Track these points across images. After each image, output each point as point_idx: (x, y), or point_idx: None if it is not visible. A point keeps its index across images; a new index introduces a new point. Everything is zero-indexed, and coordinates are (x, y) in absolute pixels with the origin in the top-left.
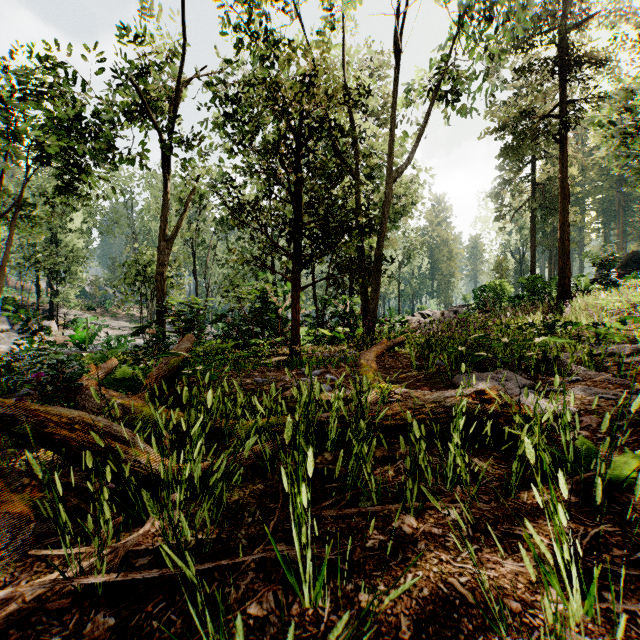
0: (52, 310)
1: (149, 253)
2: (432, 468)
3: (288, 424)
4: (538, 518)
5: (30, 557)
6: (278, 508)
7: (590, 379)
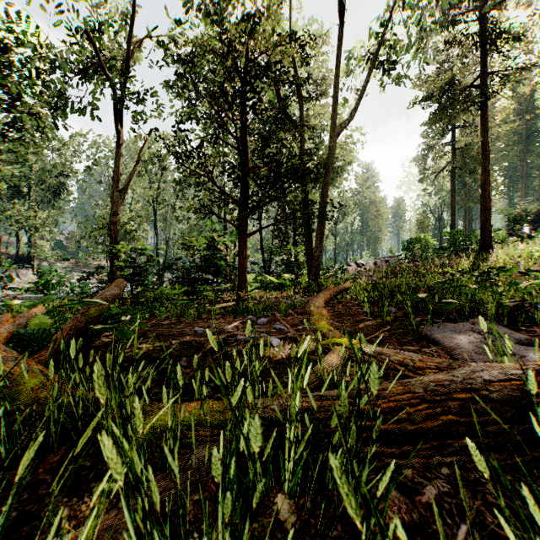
0: (30, 260)
1: None
2: None
3: None
4: None
5: None
6: None
7: None
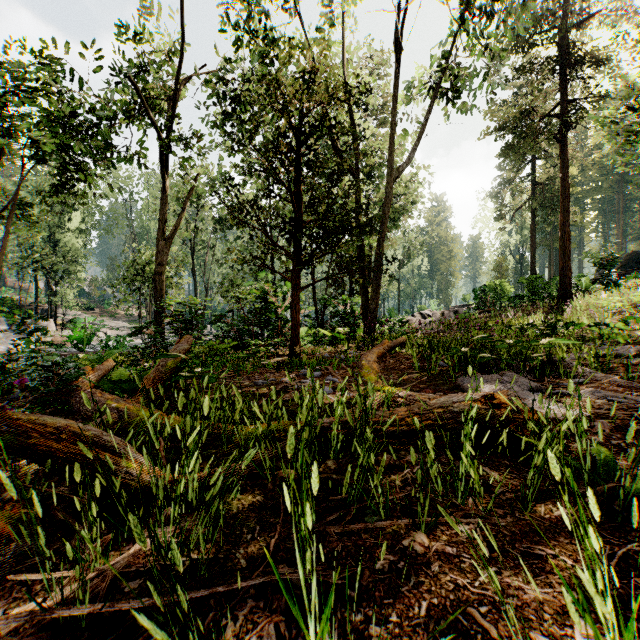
0: (50, 310)
1: (148, 253)
2: (441, 478)
3: (290, 436)
4: (558, 535)
5: (10, 580)
6: (279, 523)
7: (597, 381)
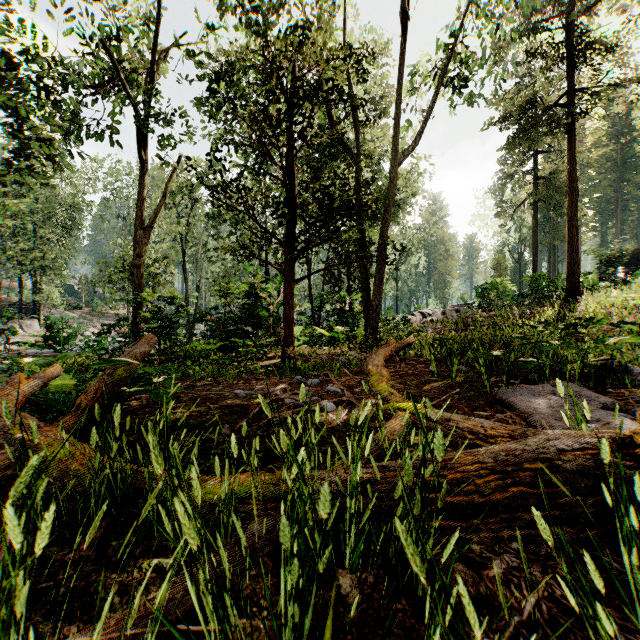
0: (36, 309)
1: None
2: None
3: None
4: None
5: None
6: None
7: None
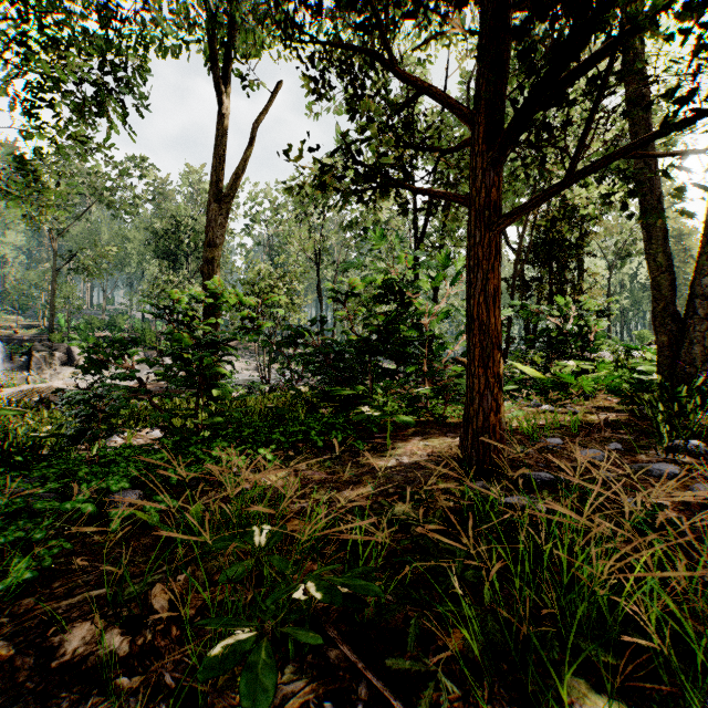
0: None
1: (261, 267)
2: None
3: None
4: None
5: None
6: None
7: None
